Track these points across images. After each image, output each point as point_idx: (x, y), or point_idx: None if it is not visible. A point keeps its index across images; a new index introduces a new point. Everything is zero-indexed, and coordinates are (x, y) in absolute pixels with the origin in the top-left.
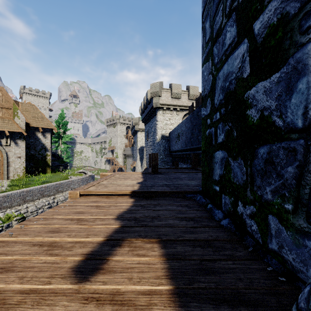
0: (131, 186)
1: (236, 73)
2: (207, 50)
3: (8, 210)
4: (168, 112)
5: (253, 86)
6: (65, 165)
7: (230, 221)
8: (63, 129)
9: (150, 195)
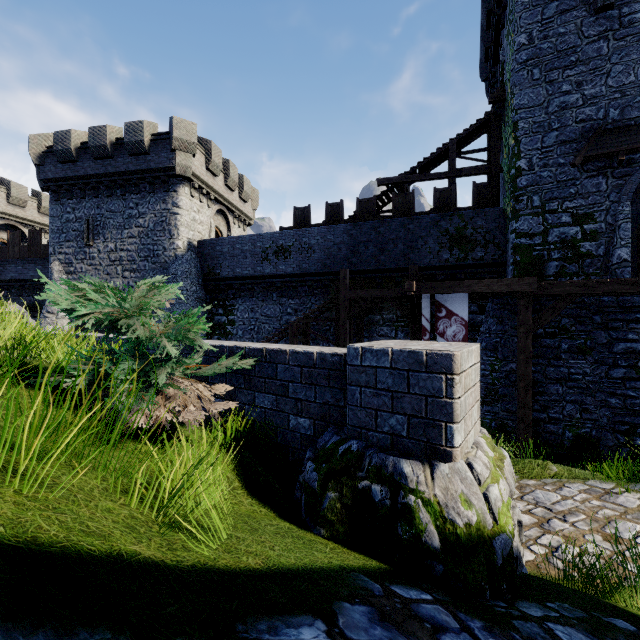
0: None
1: (571, 235)
2: (535, 211)
3: None
4: (197, 194)
5: (583, 242)
6: None
7: None
8: None
9: None
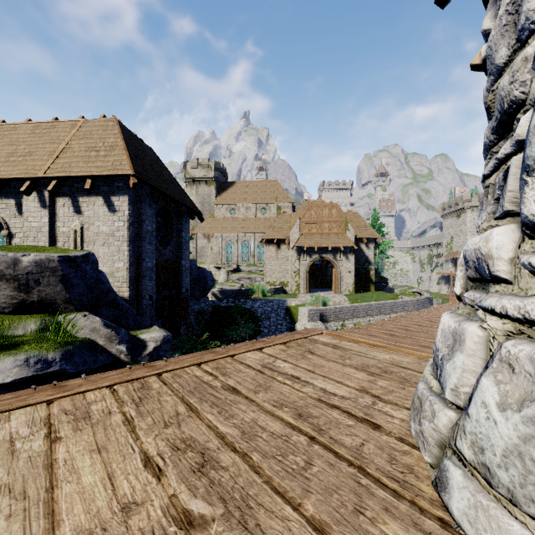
0: None
1: None
2: None
3: (357, 320)
4: None
5: None
6: (384, 282)
7: None
8: (381, 235)
9: None
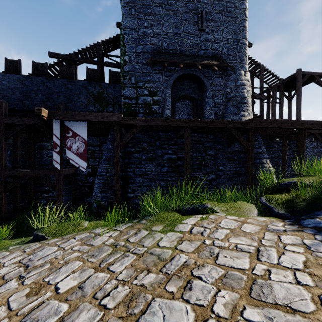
0: None
1: (148, 101)
2: (132, 85)
3: None
4: None
5: (153, 105)
6: None
7: None
8: None
9: None
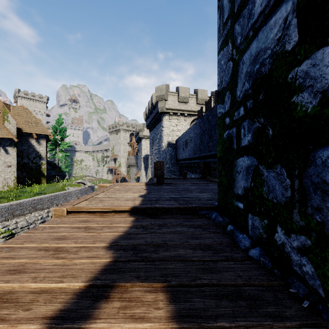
0: (132, 201)
1: (272, 48)
2: (225, 32)
3: None
4: (175, 117)
5: (306, 58)
6: (63, 175)
7: (262, 251)
8: (61, 136)
9: (155, 212)
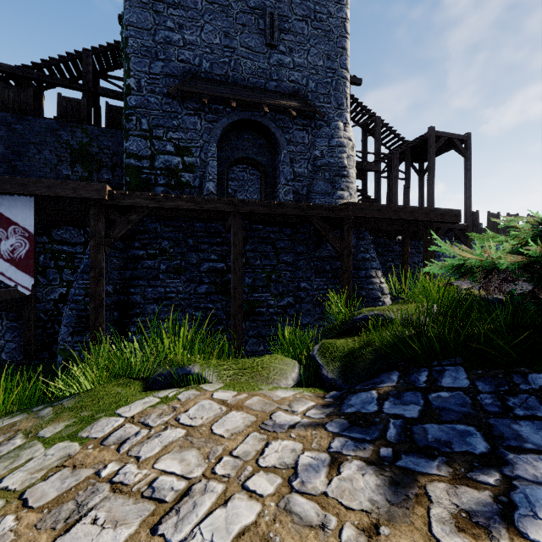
0: None
1: (175, 164)
2: (143, 134)
3: None
4: None
5: (184, 173)
6: None
7: None
8: None
9: None
